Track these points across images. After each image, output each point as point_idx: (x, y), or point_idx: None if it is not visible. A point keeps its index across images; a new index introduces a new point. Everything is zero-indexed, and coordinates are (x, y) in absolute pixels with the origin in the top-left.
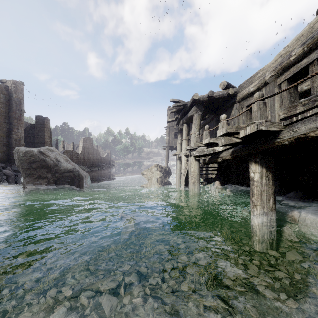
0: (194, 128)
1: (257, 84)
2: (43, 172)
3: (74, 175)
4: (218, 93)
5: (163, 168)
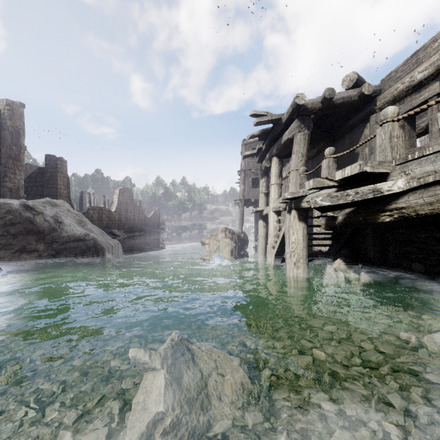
0: (295, 160)
1: (437, 60)
2: (31, 241)
3: (87, 245)
4: (341, 93)
5: (236, 233)
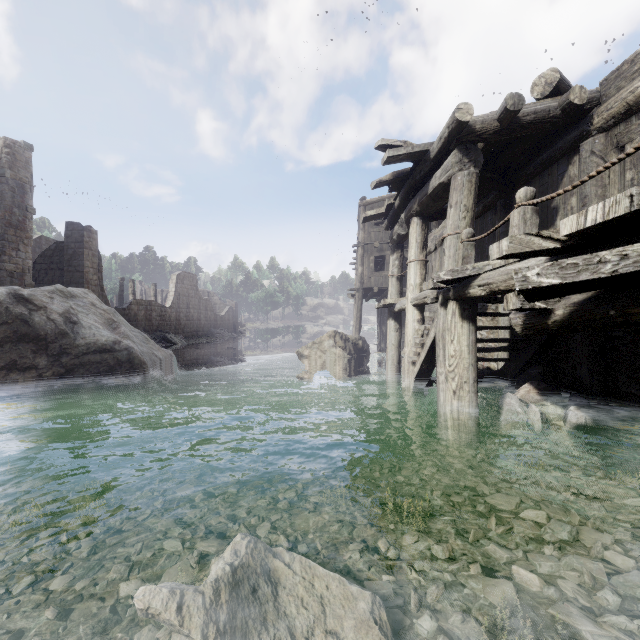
0: (454, 217)
1: None
2: (25, 353)
3: (118, 358)
4: (532, 105)
5: (350, 340)
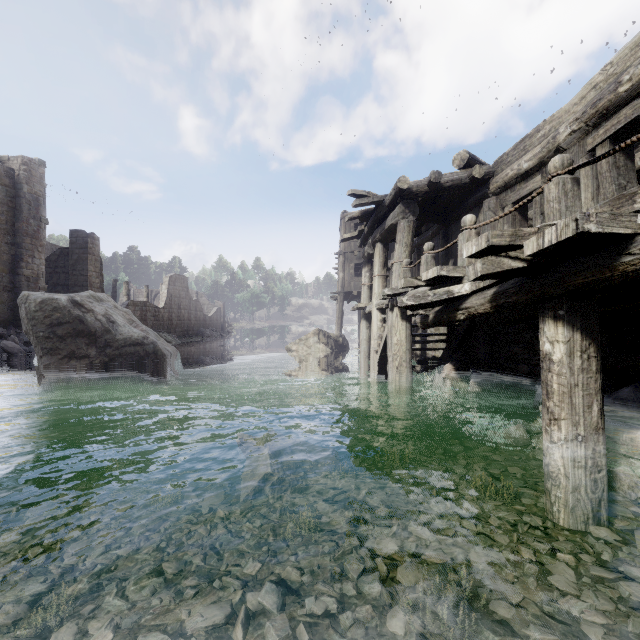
0: (398, 250)
1: (538, 152)
2: (81, 345)
3: (146, 351)
4: (450, 175)
5: (332, 337)
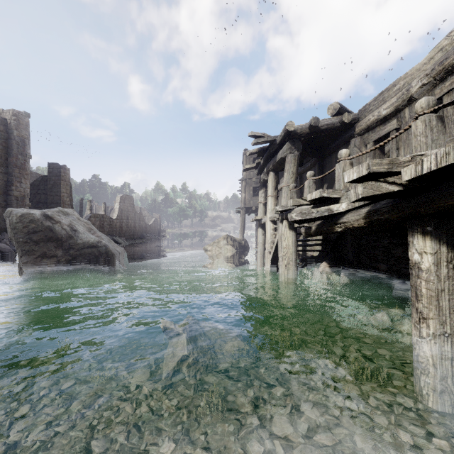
0: (287, 177)
1: (395, 102)
2: (50, 248)
3: (100, 251)
4: (326, 121)
5: (237, 240)
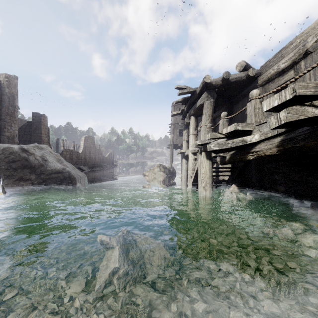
0: (204, 119)
1: (292, 56)
2: (26, 173)
3: (64, 176)
4: (235, 75)
5: (167, 168)
